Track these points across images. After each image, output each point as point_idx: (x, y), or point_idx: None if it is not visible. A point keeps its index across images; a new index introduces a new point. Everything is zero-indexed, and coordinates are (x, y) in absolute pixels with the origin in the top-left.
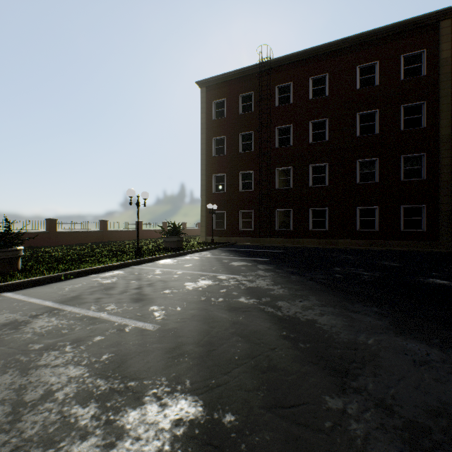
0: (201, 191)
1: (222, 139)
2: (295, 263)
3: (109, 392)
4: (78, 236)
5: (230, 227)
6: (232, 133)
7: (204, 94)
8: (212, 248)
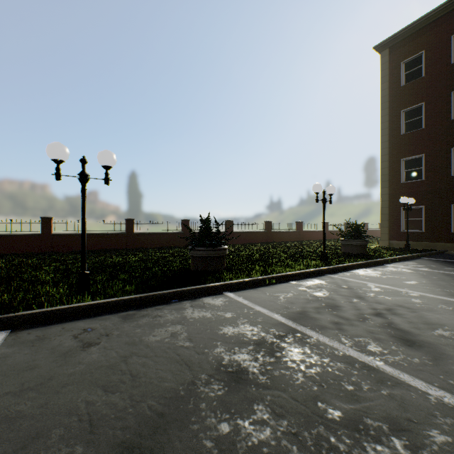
0: (381, 183)
1: (417, 108)
2: None
3: None
4: (248, 236)
5: (432, 228)
6: (435, 96)
7: (386, 58)
8: (414, 257)
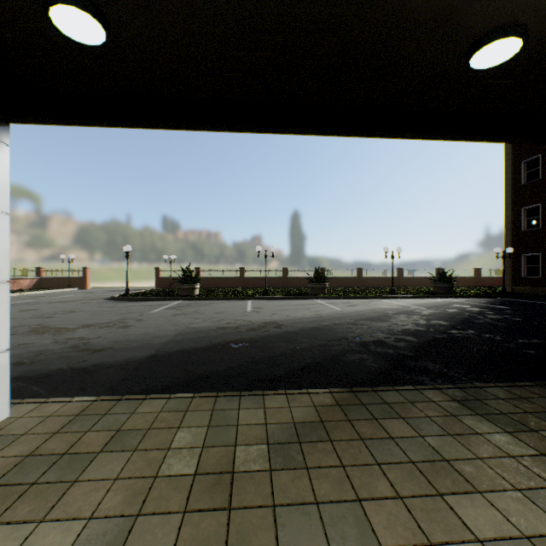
0: (505, 231)
1: (536, 159)
2: (525, 312)
3: (313, 312)
4: (378, 281)
5: None
6: None
7: None
8: (488, 297)
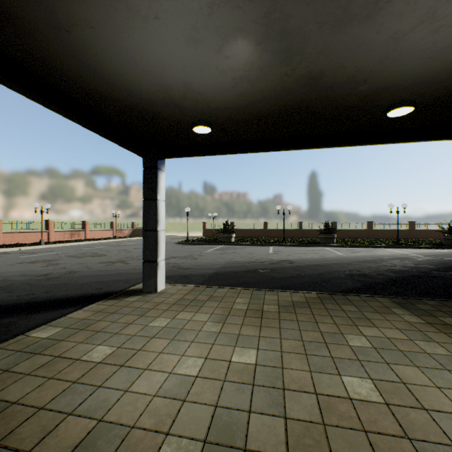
0: None
1: None
2: None
3: (320, 255)
4: (388, 233)
5: None
6: None
7: None
8: None
